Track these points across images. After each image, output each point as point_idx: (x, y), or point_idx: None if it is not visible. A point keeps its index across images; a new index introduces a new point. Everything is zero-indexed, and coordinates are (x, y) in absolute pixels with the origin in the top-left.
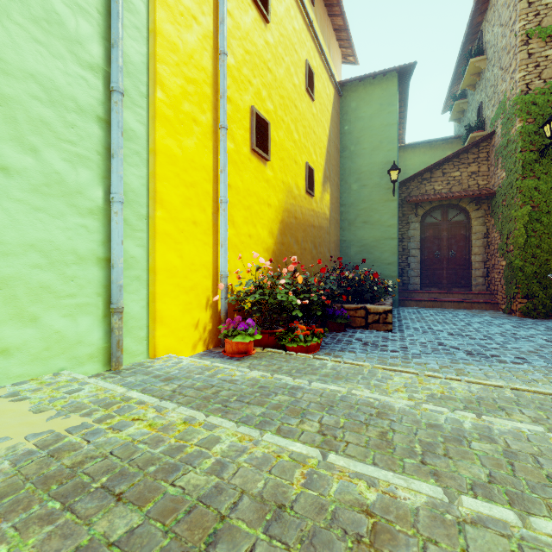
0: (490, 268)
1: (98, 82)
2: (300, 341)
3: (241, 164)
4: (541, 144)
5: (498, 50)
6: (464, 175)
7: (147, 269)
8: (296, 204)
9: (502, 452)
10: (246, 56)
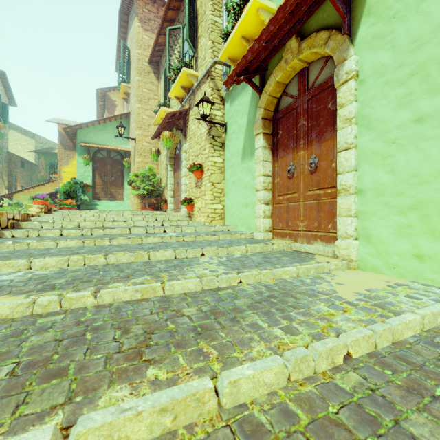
0: None
1: None
2: None
3: None
4: None
5: None
6: None
7: None
8: None
9: None
10: None
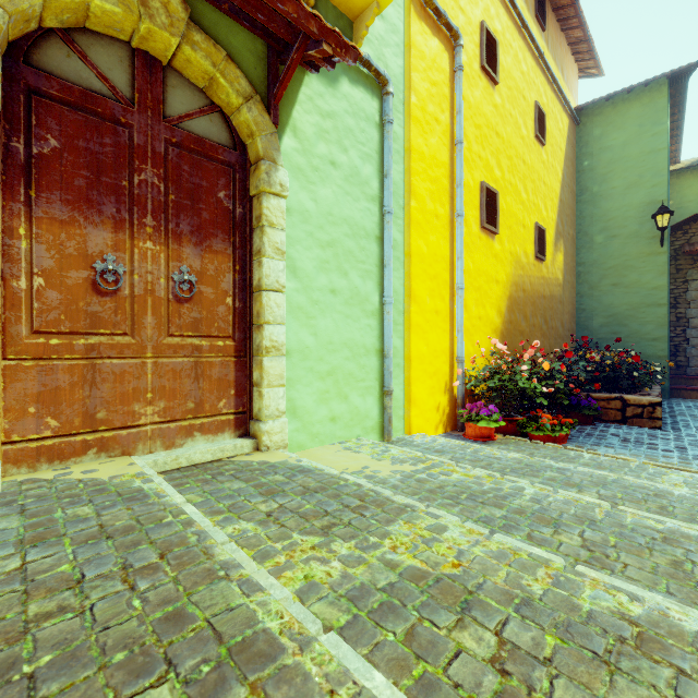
0: None
1: (376, 208)
2: (546, 431)
3: (472, 245)
4: None
5: None
6: None
7: (403, 357)
8: (524, 275)
9: None
10: (476, 132)
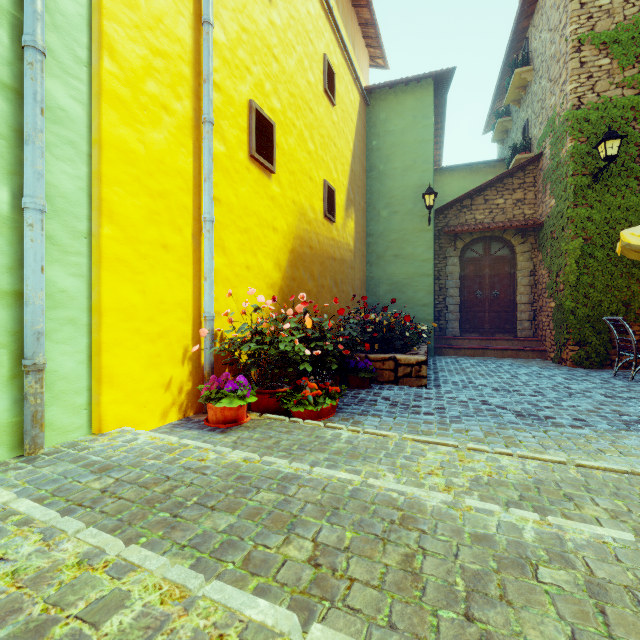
0: (537, 311)
1: (1, 31)
2: (309, 404)
3: (235, 173)
4: (594, 167)
5: (547, 59)
6: (508, 203)
7: (87, 308)
8: (311, 231)
9: (584, 585)
10: (242, 34)
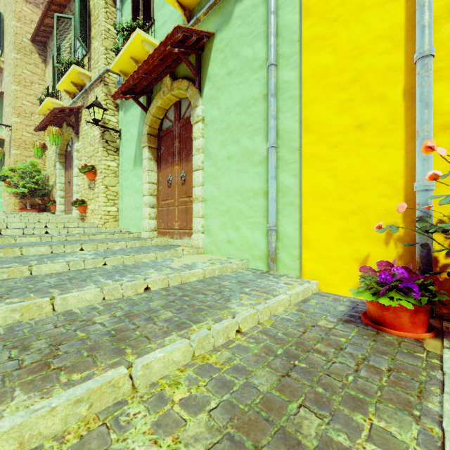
0: None
1: (264, 71)
2: None
3: None
4: None
5: None
6: None
7: (299, 195)
8: None
9: None
10: None
